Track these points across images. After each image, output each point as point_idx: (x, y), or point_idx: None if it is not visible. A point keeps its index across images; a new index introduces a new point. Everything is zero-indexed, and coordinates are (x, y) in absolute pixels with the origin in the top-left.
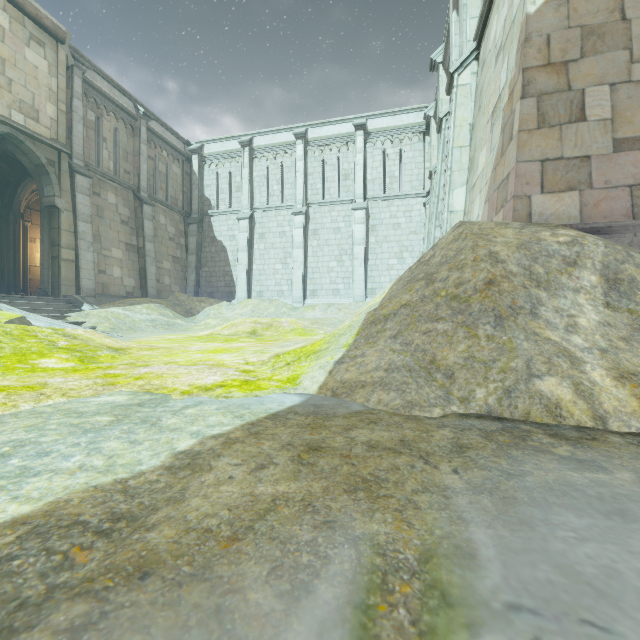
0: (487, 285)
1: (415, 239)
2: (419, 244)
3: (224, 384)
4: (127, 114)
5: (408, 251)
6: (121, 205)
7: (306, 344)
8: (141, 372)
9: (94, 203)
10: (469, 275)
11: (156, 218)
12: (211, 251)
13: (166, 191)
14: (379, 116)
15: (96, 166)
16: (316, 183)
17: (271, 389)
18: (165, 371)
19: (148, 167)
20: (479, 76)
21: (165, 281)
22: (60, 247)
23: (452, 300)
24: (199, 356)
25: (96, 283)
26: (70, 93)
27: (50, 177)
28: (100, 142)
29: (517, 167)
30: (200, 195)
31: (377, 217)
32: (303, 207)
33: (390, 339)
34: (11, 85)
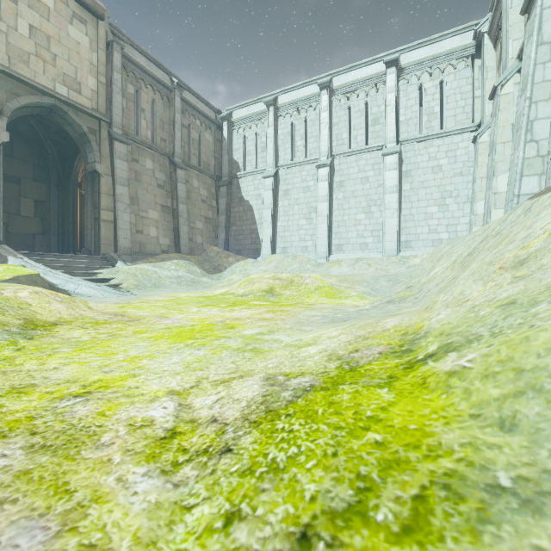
0: None
1: (461, 182)
2: (466, 187)
3: None
4: (163, 86)
5: (452, 196)
6: (158, 170)
7: (356, 348)
8: None
9: (133, 169)
10: None
11: (190, 182)
12: (239, 211)
13: (199, 157)
14: (414, 48)
15: (135, 135)
16: (341, 133)
17: None
18: None
19: (182, 135)
20: None
21: (197, 240)
22: (100, 209)
23: None
24: (128, 354)
25: (134, 242)
26: (110, 67)
27: (91, 144)
28: (139, 113)
29: None
30: (229, 159)
31: (412, 161)
32: (328, 159)
33: None
34: (56, 60)
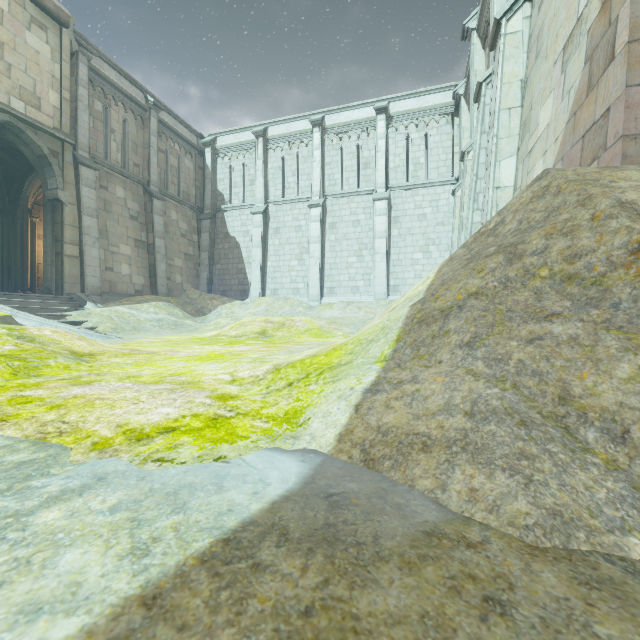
0: (636, 254)
1: (442, 231)
2: (447, 236)
3: (175, 425)
4: (136, 104)
5: (435, 244)
6: (130, 199)
7: (319, 351)
8: (69, 395)
9: (101, 197)
10: (590, 241)
11: (167, 213)
12: (224, 248)
13: (178, 186)
14: (402, 98)
15: (103, 158)
16: (334, 173)
17: (252, 439)
18: (104, 394)
19: (159, 160)
20: (534, 18)
21: (176, 279)
22: (63, 242)
23: (566, 282)
24: (178, 366)
25: (103, 281)
26: (75, 81)
27: (53, 169)
28: (108, 133)
29: (628, 94)
30: (213, 190)
31: (400, 208)
32: (320, 199)
33: (461, 349)
34: (10, 70)
